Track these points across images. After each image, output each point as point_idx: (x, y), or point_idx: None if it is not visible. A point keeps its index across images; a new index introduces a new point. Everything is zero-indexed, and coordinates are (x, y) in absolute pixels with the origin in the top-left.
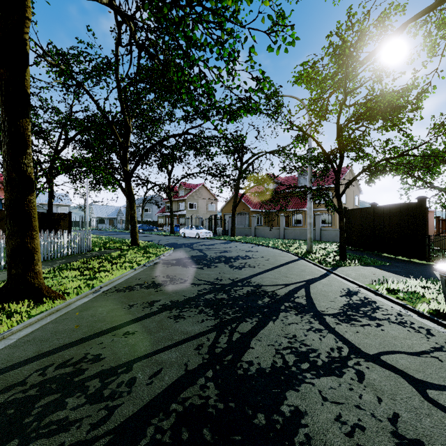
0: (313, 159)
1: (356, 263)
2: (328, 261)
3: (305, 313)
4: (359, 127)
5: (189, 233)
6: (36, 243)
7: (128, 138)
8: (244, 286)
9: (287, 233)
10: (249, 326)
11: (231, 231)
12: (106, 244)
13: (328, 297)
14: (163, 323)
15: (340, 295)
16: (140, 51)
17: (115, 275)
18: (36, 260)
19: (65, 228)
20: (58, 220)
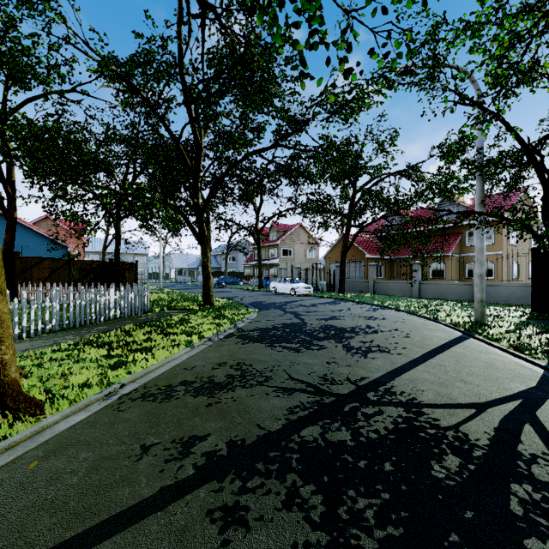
0: (491, 163)
1: None
2: (532, 346)
3: None
4: None
5: (282, 288)
6: None
7: (199, 160)
8: (384, 405)
9: (424, 289)
10: None
11: (338, 286)
12: (172, 303)
13: None
14: (187, 547)
15: None
16: (203, 12)
17: (157, 359)
18: None
19: (130, 280)
20: (123, 271)
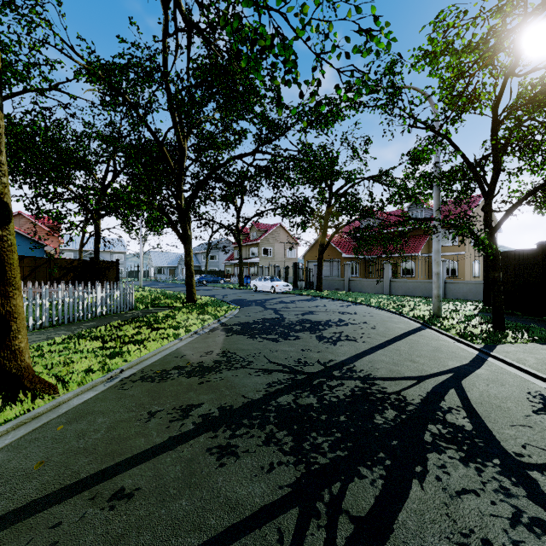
0: (444, 176)
1: (524, 338)
2: (474, 333)
3: (482, 458)
4: (524, 122)
5: (262, 286)
6: (14, 305)
7: (183, 163)
8: (345, 379)
9: (394, 286)
10: (368, 494)
11: (316, 284)
12: (155, 301)
13: (510, 413)
14: (194, 468)
15: (533, 410)
16: (190, 31)
17: (149, 349)
18: (14, 332)
19: (111, 279)
20: (104, 270)
